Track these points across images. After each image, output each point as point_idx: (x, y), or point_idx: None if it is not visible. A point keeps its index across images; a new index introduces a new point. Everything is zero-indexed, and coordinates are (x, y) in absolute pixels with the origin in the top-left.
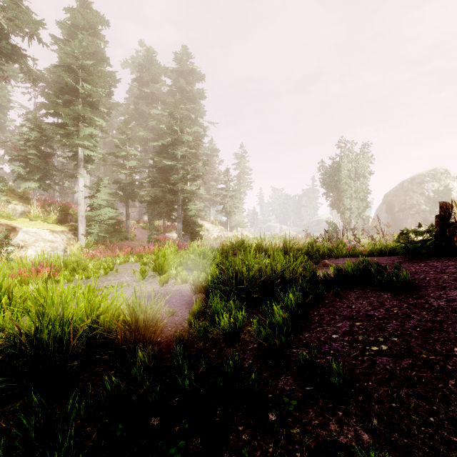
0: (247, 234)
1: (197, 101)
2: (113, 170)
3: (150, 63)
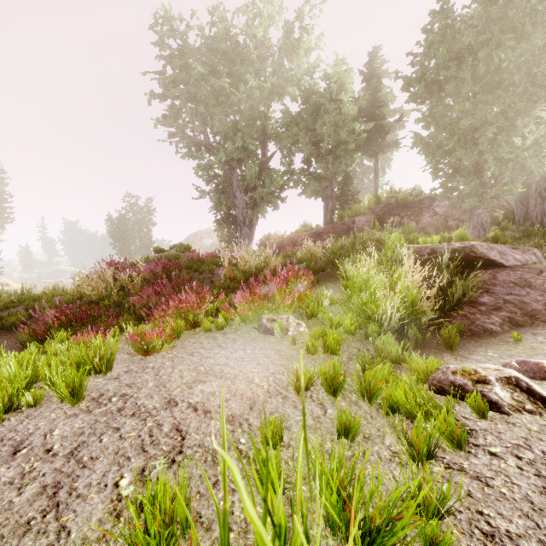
0: (9, 282)
1: None
2: None
3: None
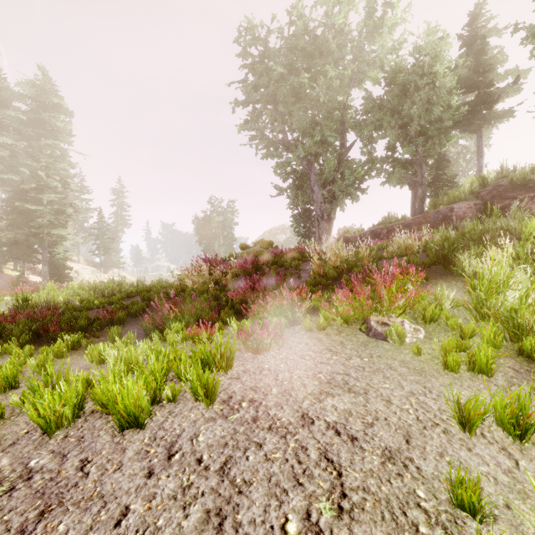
0: (126, 275)
1: (63, 135)
2: None
3: None
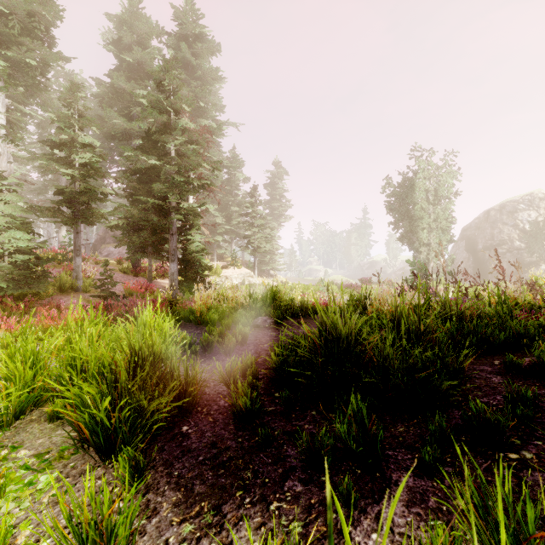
0: (283, 280)
1: (209, 83)
2: (43, 166)
3: (133, 15)
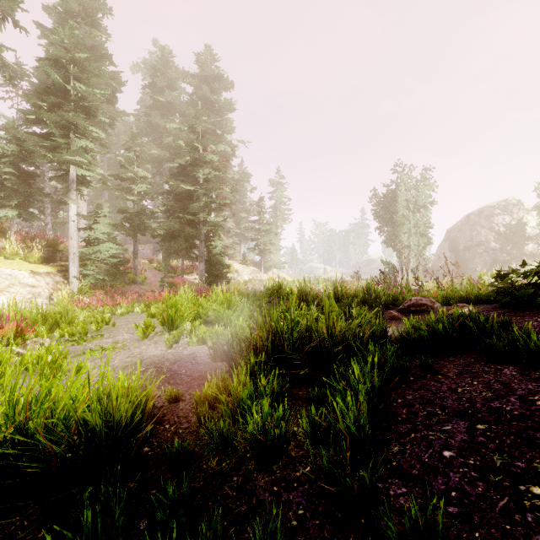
0: (285, 277)
1: (224, 113)
2: (117, 195)
3: (165, 65)
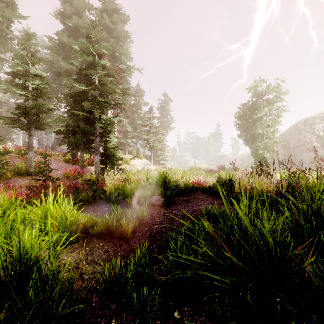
0: (169, 166)
1: (122, 41)
2: (4, 88)
3: None
